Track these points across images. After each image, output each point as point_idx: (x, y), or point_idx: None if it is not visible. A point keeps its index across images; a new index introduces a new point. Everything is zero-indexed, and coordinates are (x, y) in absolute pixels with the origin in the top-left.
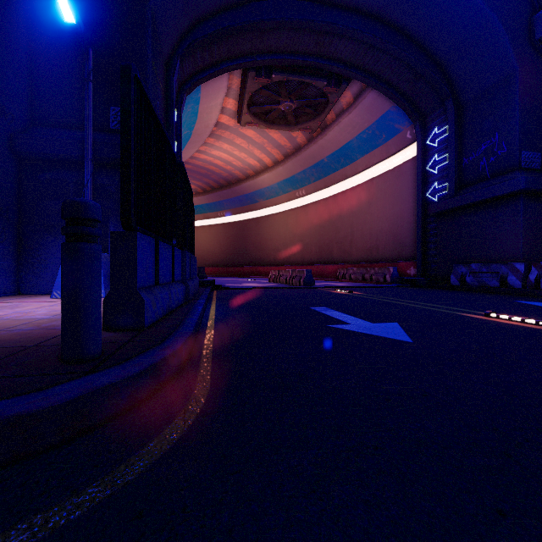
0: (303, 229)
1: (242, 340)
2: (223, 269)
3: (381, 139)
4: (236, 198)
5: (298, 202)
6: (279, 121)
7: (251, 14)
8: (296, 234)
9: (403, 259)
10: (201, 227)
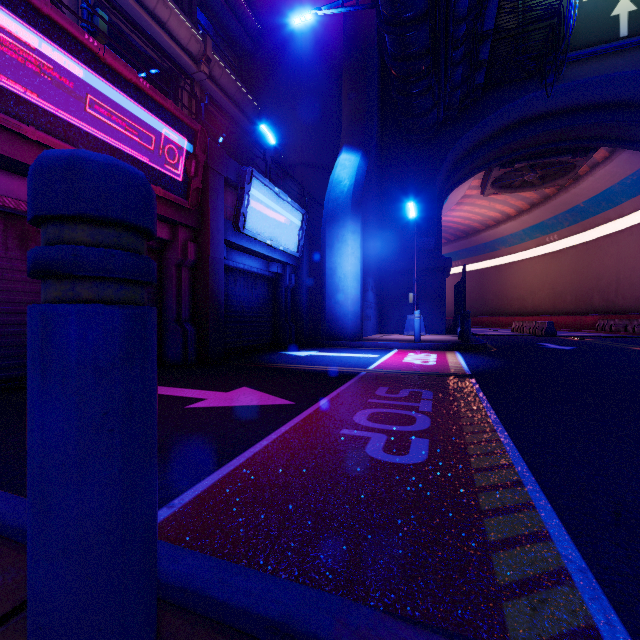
0: (555, 277)
1: (501, 346)
2: None
3: None
4: (473, 247)
5: (549, 247)
6: (523, 184)
7: (497, 143)
8: (546, 282)
9: None
10: None
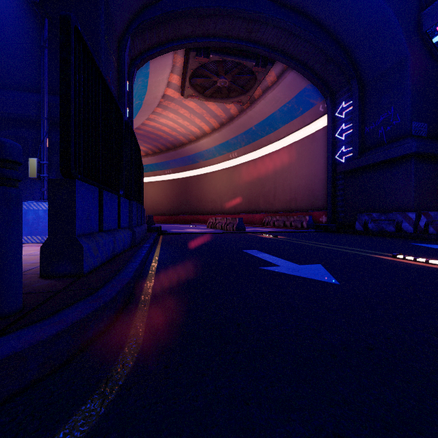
0: (235, 185)
1: (181, 284)
2: (170, 217)
3: (299, 111)
4: (180, 159)
5: (231, 163)
6: (216, 95)
7: (192, 2)
8: (230, 188)
9: (316, 209)
10: (151, 182)
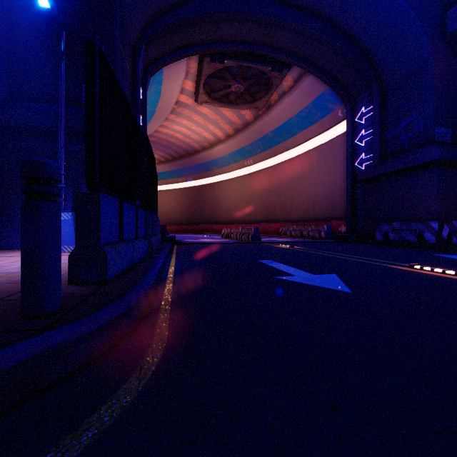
0: (251, 193)
1: (198, 292)
2: (183, 227)
3: (317, 117)
4: (194, 166)
5: (246, 170)
6: (231, 101)
7: (207, 7)
8: (245, 197)
9: (335, 218)
10: (164, 191)
